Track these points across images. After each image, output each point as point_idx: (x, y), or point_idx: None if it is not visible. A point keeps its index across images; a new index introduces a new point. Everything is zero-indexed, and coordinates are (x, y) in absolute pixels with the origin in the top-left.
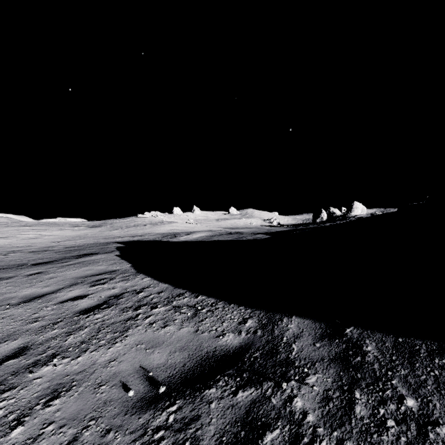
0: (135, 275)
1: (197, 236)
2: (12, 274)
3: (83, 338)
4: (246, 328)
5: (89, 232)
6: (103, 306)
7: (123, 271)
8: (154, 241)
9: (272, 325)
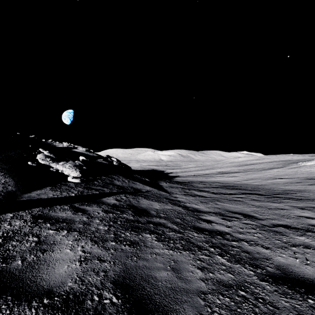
0: None
1: None
2: (299, 160)
3: None
4: None
5: (310, 157)
6: None
7: None
8: None
9: None
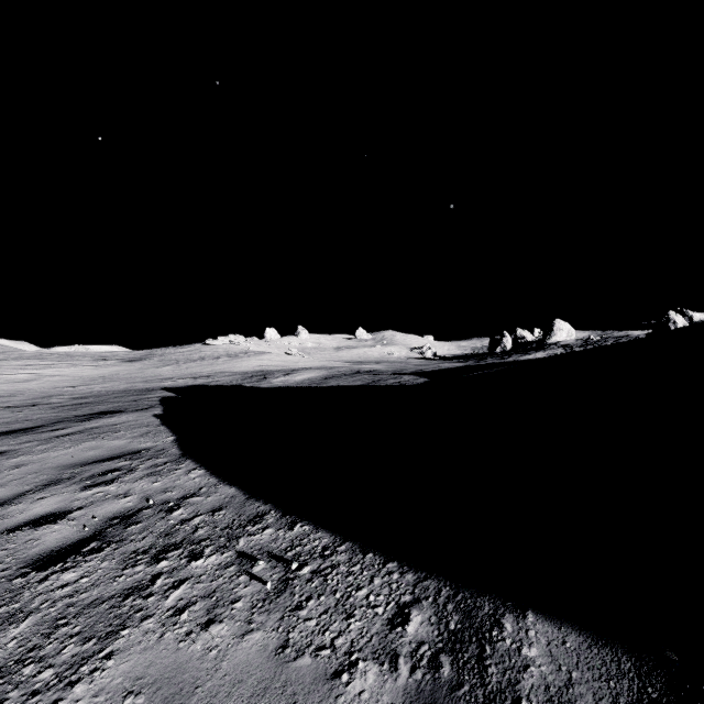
0: (176, 463)
1: (303, 377)
2: None
3: (5, 655)
4: (409, 644)
5: (122, 370)
6: (88, 547)
7: (156, 452)
8: (227, 387)
9: (478, 639)
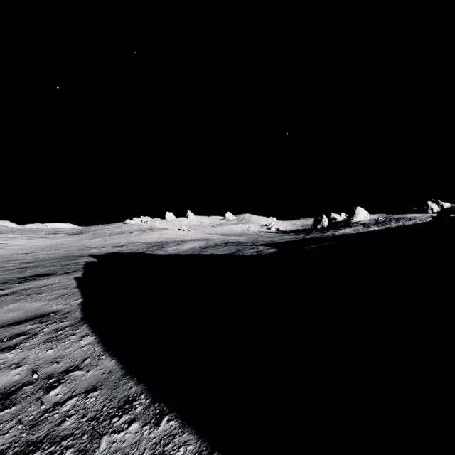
0: (74, 327)
1: (188, 246)
2: None
3: None
4: None
5: (65, 241)
6: None
7: (62, 315)
8: (135, 254)
9: None
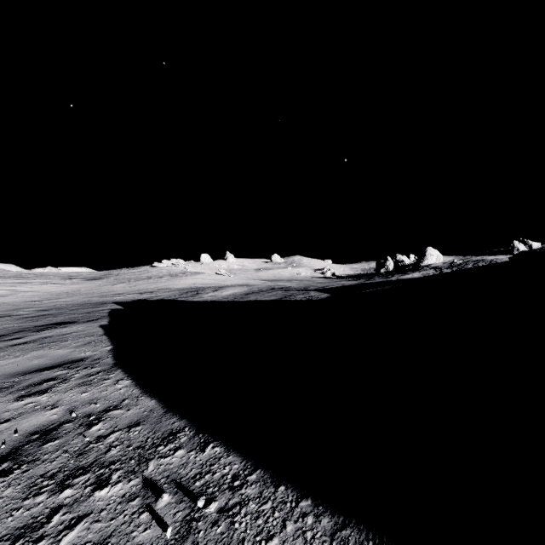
0: (107, 372)
1: (228, 292)
2: None
3: None
4: None
5: (84, 287)
6: None
7: (92, 361)
8: (166, 301)
9: None
